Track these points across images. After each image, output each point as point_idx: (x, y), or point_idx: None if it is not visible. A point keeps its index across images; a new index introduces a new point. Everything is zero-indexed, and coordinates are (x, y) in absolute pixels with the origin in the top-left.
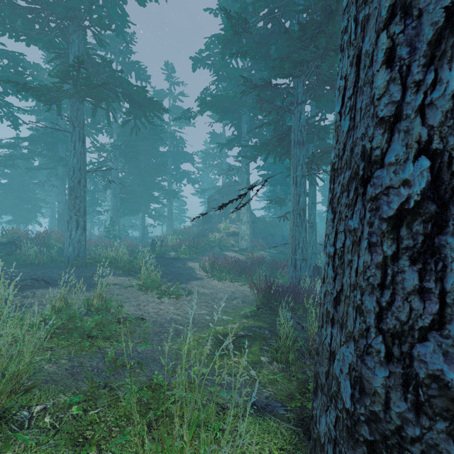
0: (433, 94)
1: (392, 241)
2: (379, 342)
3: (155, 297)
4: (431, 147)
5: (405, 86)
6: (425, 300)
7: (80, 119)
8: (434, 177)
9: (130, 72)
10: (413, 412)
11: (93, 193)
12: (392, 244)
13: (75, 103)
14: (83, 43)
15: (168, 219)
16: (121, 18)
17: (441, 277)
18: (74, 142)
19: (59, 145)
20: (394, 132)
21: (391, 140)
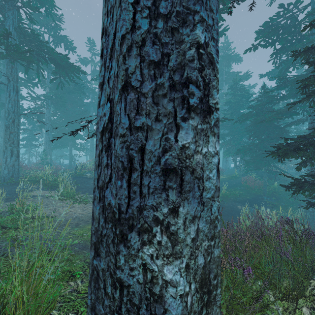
0: (111, 73)
1: (101, 143)
2: (98, 193)
3: (69, 204)
4: (110, 97)
5: (105, 68)
6: (108, 169)
7: (14, 75)
8: (110, 111)
9: (60, 43)
10: (105, 222)
11: (32, 131)
12: (101, 144)
13: (10, 63)
14: (18, 18)
15: (90, 151)
16: (49, 3)
17: (111, 157)
18: (9, 92)
19: (2, 93)
20: (103, 90)
21: (102, 94)
